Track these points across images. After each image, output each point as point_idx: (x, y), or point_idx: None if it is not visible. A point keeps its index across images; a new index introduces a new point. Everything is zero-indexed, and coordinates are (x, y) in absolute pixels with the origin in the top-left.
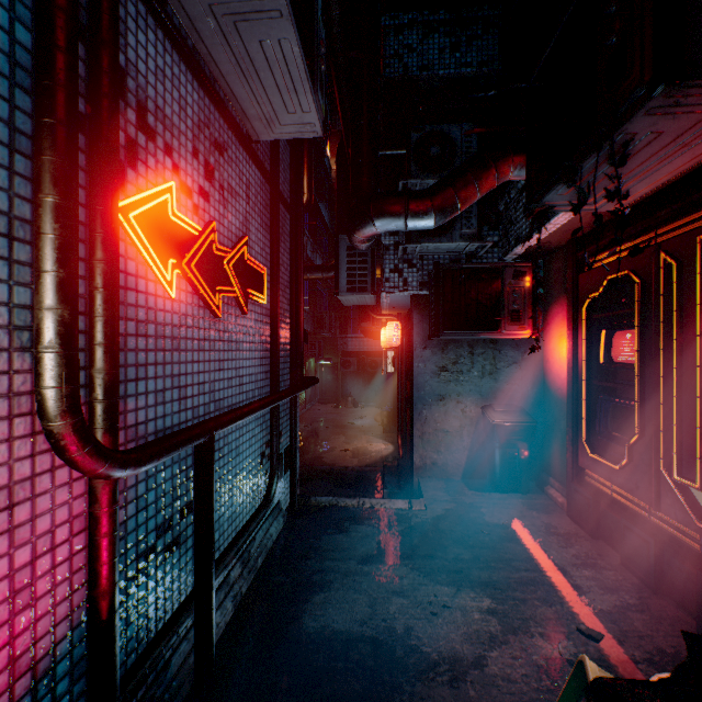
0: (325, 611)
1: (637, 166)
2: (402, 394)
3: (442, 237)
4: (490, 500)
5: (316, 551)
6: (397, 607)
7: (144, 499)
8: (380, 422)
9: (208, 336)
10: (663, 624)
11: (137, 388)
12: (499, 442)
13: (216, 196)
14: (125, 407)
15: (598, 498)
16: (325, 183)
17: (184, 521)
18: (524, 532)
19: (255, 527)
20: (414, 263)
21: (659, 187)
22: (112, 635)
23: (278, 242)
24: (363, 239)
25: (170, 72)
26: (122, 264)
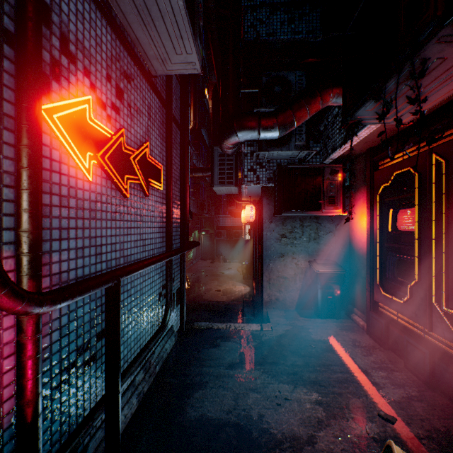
0: (202, 404)
1: (424, 87)
2: (255, 253)
3: (283, 147)
4: (315, 324)
5: (197, 360)
6: (253, 400)
7: (66, 328)
8: (241, 272)
9: (119, 210)
10: (436, 410)
11: (61, 246)
12: (321, 285)
13: (125, 111)
14: (50, 259)
15: (388, 322)
16: (205, 116)
17: (100, 343)
18: (338, 345)
19: (153, 344)
20: (263, 165)
21: (432, 109)
22: (35, 434)
23: (171, 148)
24: (229, 146)
25: (88, 16)
26: (47, 152)
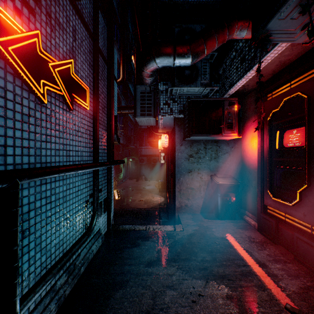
0: (122, 305)
1: None
2: (168, 172)
3: (191, 84)
4: (216, 224)
5: (120, 259)
6: (170, 298)
7: None
8: (157, 187)
9: (34, 114)
10: None
11: None
12: (220, 193)
13: (43, 17)
14: None
15: (277, 222)
16: (131, 74)
17: None
18: (238, 242)
19: (77, 248)
20: (175, 100)
21: None
22: None
23: (97, 75)
24: (148, 73)
25: None
26: None
